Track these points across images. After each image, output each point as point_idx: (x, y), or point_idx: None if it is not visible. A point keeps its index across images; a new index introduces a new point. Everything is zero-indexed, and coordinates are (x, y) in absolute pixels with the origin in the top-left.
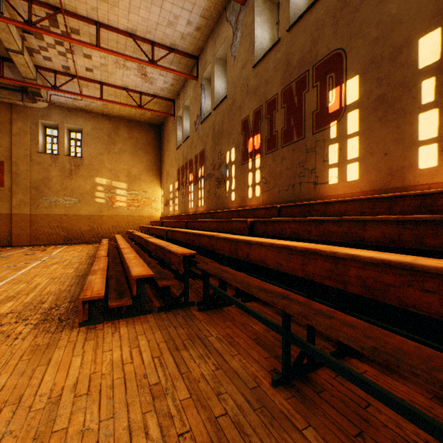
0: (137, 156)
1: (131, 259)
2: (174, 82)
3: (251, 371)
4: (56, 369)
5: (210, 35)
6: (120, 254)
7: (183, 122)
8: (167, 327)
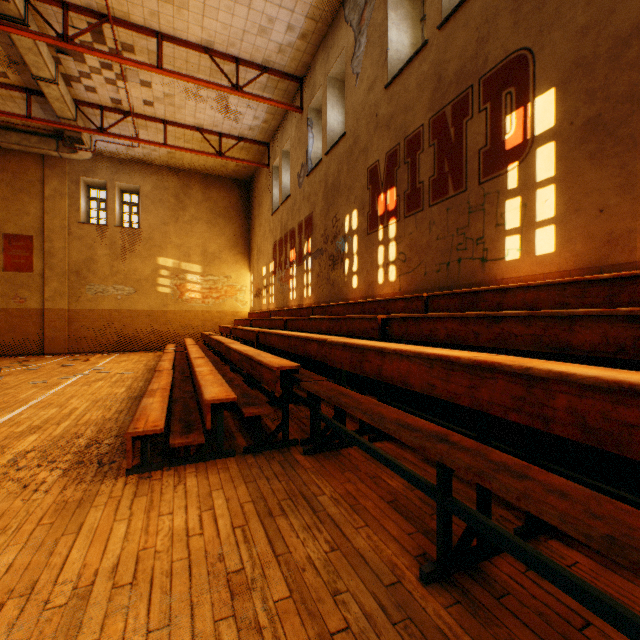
0: (216, 225)
1: (205, 375)
2: (269, 116)
3: (387, 555)
4: (89, 540)
5: (321, 45)
6: (191, 366)
7: (281, 175)
8: (256, 479)
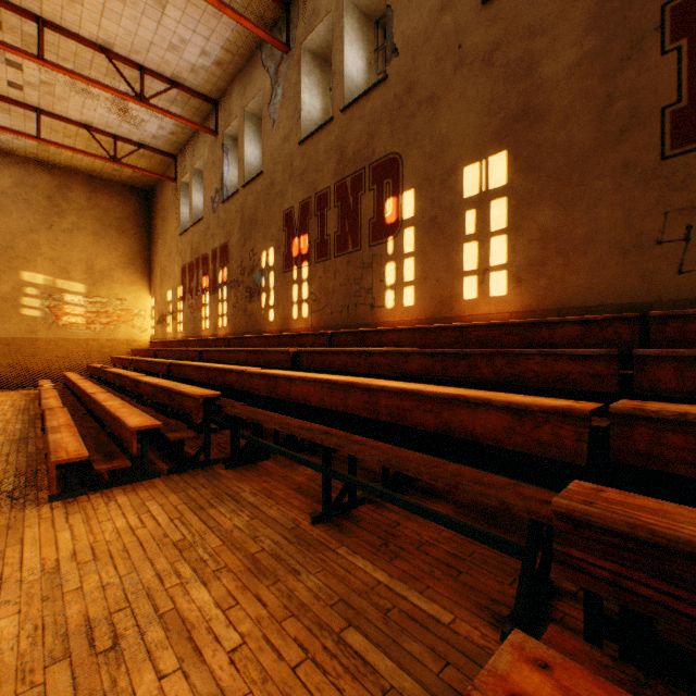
0: (106, 238)
1: (119, 408)
2: (177, 129)
3: (291, 516)
4: (37, 546)
5: (238, 76)
6: (88, 403)
7: (191, 194)
8: (185, 489)
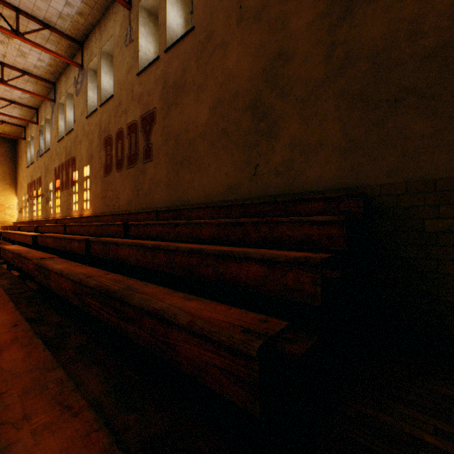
0: None
1: None
2: (22, 117)
3: None
4: None
5: (44, 102)
6: None
7: (31, 148)
8: None
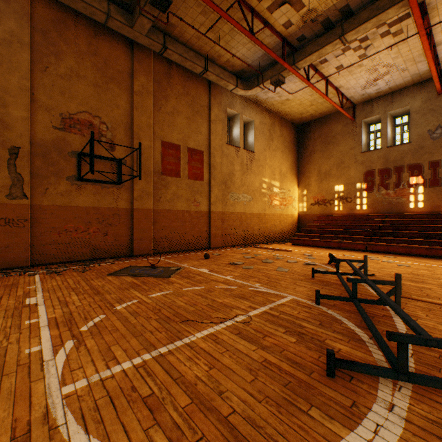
0: (284, 154)
1: None
2: (385, 90)
3: None
4: None
5: None
6: None
7: (385, 128)
8: None
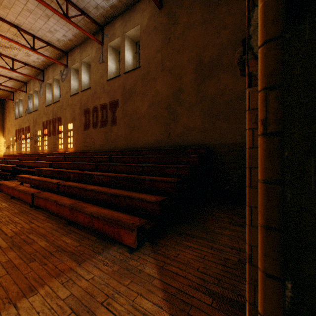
0: None
1: None
2: (13, 86)
3: None
4: None
5: (32, 79)
6: None
7: (19, 107)
8: None
